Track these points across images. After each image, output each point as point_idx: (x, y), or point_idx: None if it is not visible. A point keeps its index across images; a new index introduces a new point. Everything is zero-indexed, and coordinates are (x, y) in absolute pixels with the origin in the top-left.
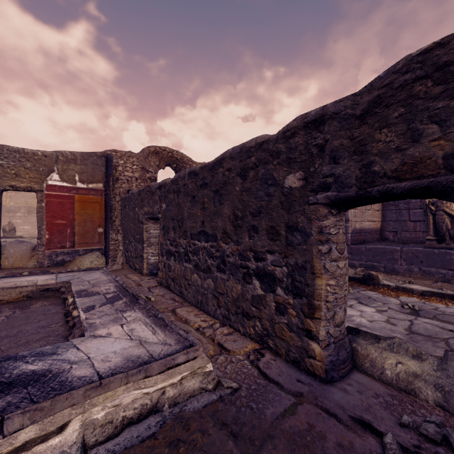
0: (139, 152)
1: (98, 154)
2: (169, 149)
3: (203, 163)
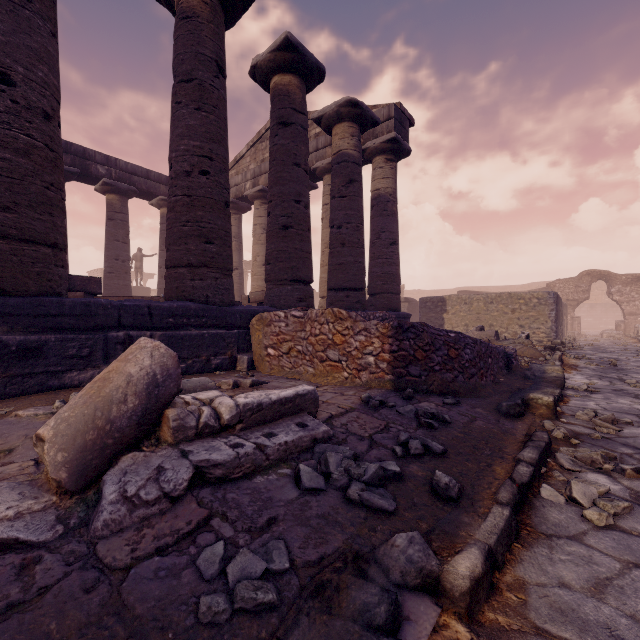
0: (575, 277)
1: (545, 288)
2: (597, 270)
3: (626, 274)
